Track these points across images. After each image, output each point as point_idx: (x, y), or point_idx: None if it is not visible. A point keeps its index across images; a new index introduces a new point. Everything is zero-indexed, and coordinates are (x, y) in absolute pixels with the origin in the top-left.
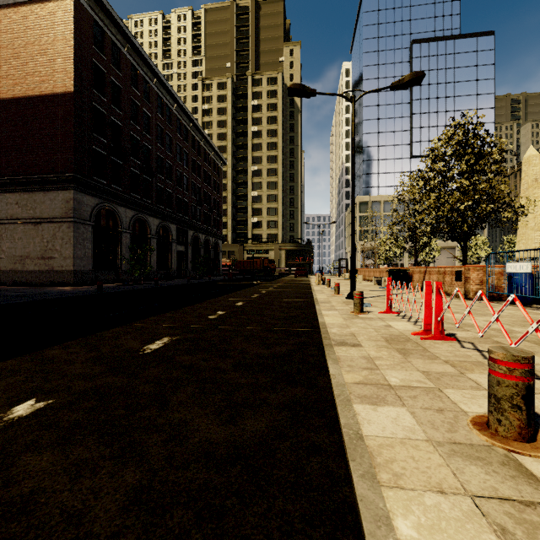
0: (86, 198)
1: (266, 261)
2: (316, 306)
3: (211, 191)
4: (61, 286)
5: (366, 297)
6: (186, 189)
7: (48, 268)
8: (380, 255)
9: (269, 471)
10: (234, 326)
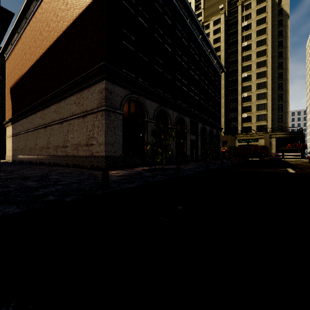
0: (116, 89)
1: (259, 147)
2: None
3: (213, 92)
4: (97, 170)
5: None
6: (196, 89)
7: (90, 154)
8: None
9: None
10: None
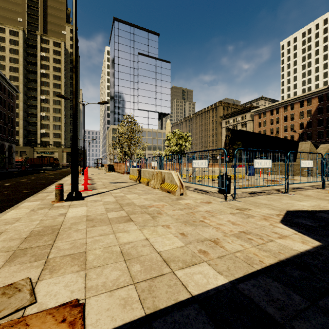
0: None
1: (52, 159)
2: (66, 177)
3: (6, 110)
4: None
5: (90, 174)
6: None
7: None
8: (119, 157)
9: (39, 187)
10: (32, 181)
